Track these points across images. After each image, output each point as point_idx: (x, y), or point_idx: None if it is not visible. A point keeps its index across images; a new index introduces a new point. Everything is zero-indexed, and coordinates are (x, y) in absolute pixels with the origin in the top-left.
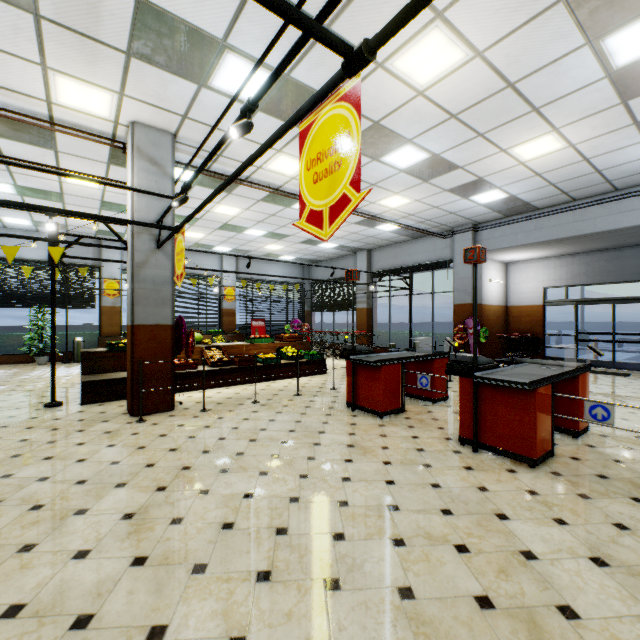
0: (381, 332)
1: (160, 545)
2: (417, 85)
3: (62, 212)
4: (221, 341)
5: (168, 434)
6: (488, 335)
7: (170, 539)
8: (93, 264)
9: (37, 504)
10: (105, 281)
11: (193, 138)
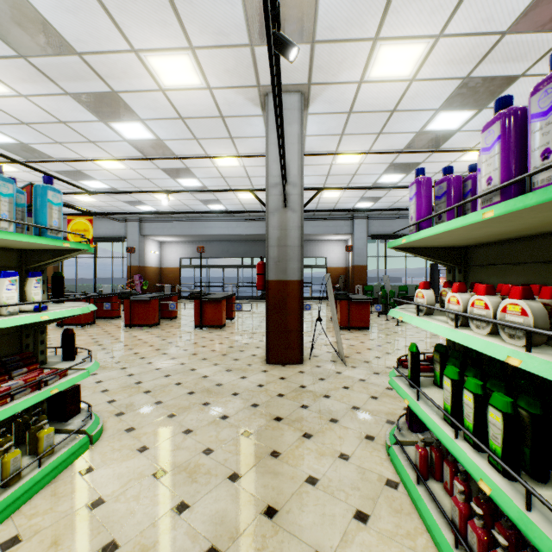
0: (68, 285)
1: None
2: (104, 167)
3: None
4: None
5: None
6: (150, 285)
7: None
8: None
9: None
10: None
11: None
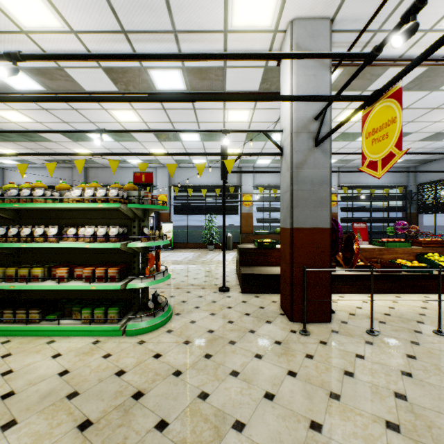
0: None
1: None
2: None
3: (248, 99)
4: None
5: (354, 373)
6: None
7: None
8: (236, 184)
9: None
10: (243, 195)
11: (352, 15)
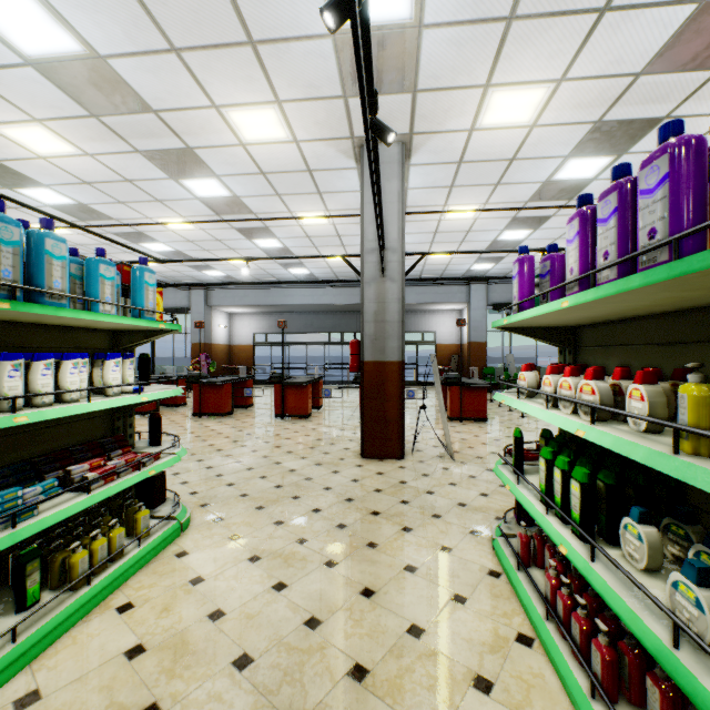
0: None
1: None
2: (170, 228)
3: None
4: None
5: None
6: (218, 366)
7: None
8: None
9: None
10: None
11: None
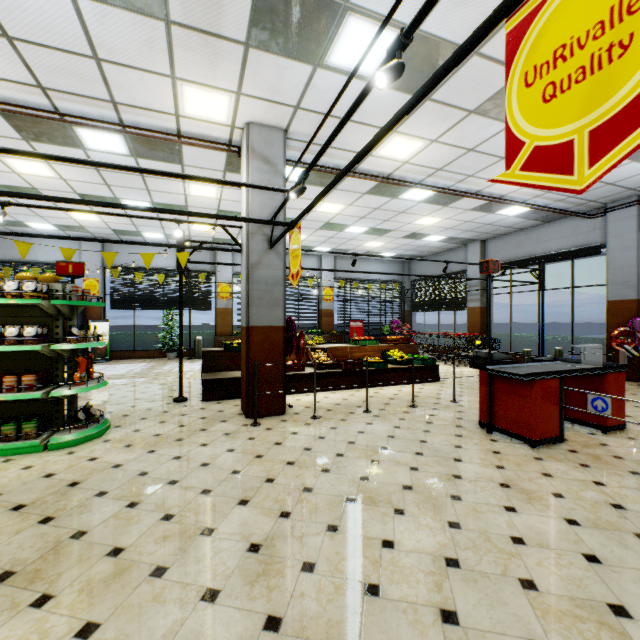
0: (498, 335)
1: (294, 602)
2: None
3: (188, 214)
4: (320, 342)
5: (283, 442)
6: None
7: (304, 595)
8: (210, 270)
9: (168, 513)
10: (219, 285)
11: (303, 131)
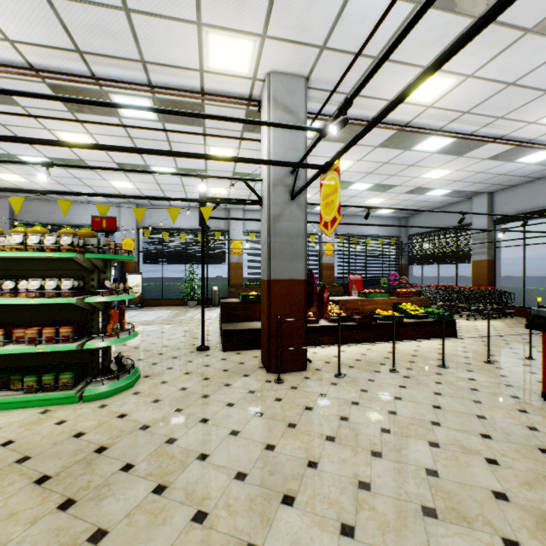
0: (508, 288)
1: None
2: None
3: (216, 158)
4: None
5: (313, 407)
6: None
7: None
8: (224, 229)
9: (199, 509)
10: (232, 242)
11: (325, 77)
